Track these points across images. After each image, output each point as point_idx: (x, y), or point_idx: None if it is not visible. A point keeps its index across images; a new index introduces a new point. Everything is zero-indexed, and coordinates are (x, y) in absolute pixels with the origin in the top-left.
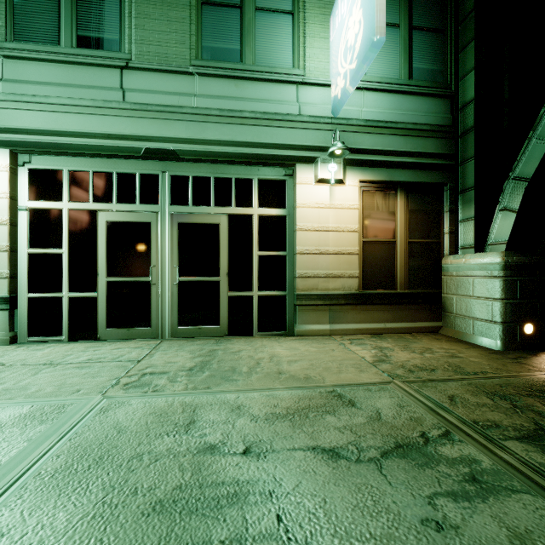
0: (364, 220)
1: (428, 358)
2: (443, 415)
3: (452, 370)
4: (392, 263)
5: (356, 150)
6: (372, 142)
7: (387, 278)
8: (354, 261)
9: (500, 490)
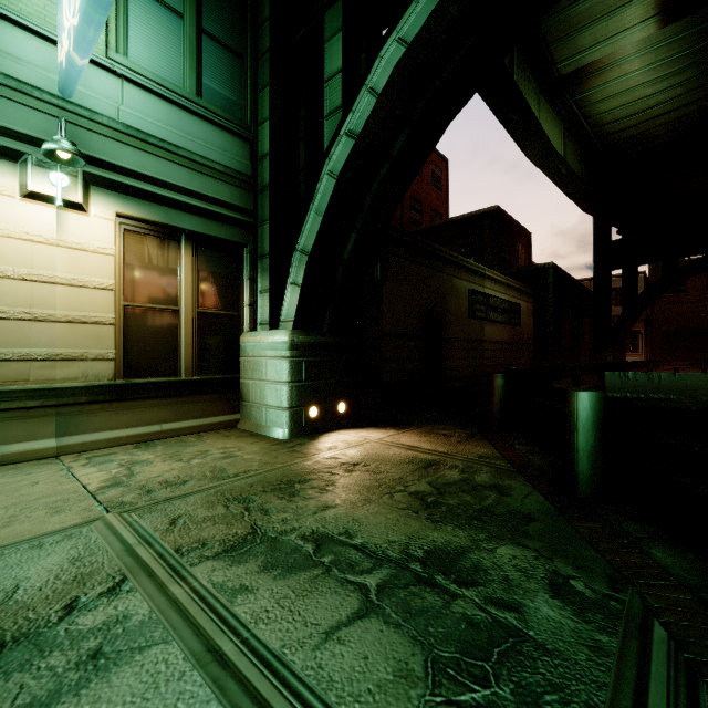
0: (126, 275)
1: (193, 466)
2: (138, 554)
3: (212, 476)
4: (173, 340)
5: (108, 164)
6: (138, 162)
7: (165, 361)
8: (107, 334)
9: (123, 658)
